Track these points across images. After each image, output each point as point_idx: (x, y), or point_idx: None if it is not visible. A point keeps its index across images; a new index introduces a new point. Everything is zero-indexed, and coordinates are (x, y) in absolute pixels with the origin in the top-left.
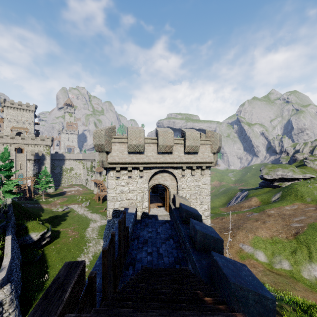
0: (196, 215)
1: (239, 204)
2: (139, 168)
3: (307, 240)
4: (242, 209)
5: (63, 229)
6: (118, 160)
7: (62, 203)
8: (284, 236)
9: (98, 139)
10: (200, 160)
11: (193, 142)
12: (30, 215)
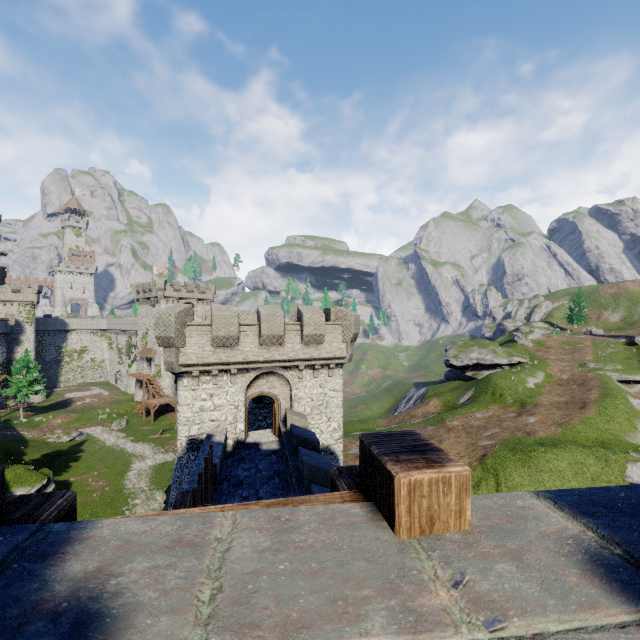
0: (311, 441)
1: (409, 412)
2: (231, 370)
3: (496, 466)
4: (413, 420)
5: (77, 477)
6: (197, 361)
7: (66, 425)
8: (467, 461)
9: (163, 329)
10: (326, 354)
11: (315, 329)
12: (2, 454)
